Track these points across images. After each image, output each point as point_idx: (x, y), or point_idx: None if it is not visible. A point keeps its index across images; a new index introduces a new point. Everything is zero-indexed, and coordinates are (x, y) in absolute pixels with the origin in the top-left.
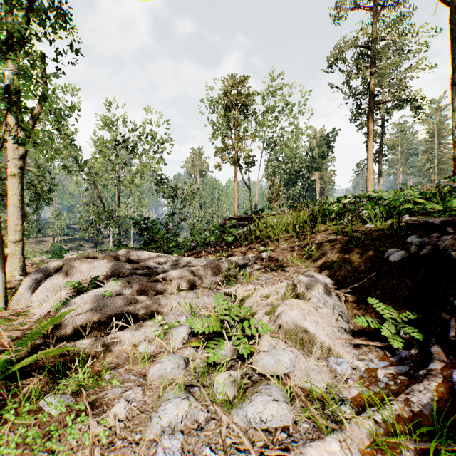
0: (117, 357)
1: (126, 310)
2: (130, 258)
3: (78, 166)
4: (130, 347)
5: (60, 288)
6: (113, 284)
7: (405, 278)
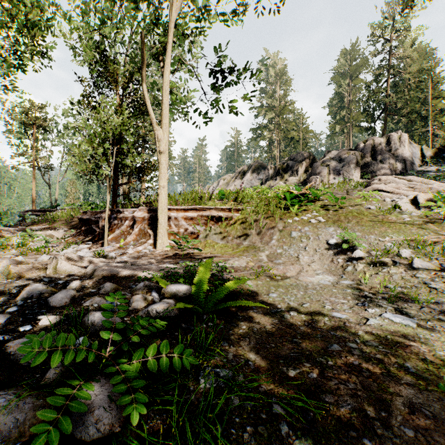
0: None
1: None
2: None
3: None
4: None
5: None
6: None
7: None
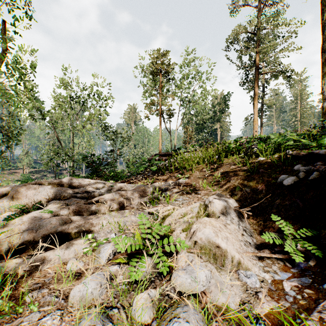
0: (44, 276)
1: (60, 229)
2: (72, 184)
3: (41, 115)
4: (59, 265)
5: (6, 210)
6: (53, 206)
7: (296, 198)
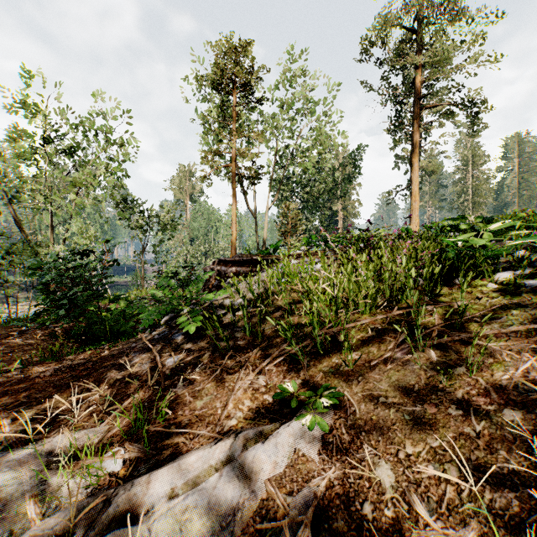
0: None
1: None
2: None
3: None
4: None
5: None
6: None
7: None
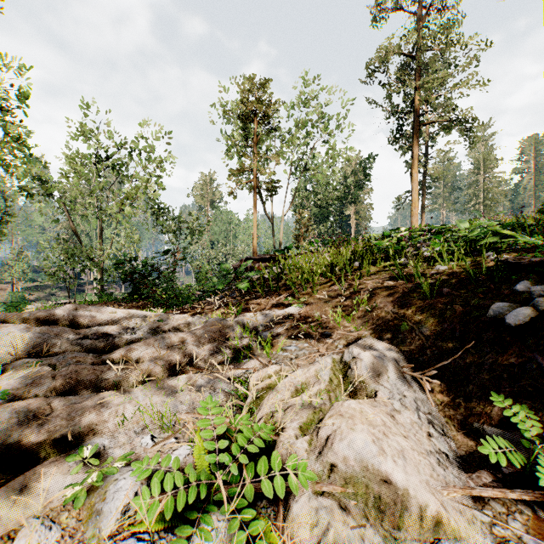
0: None
1: (17, 436)
2: (76, 320)
3: (42, 188)
4: None
5: None
6: (19, 373)
7: (533, 352)
